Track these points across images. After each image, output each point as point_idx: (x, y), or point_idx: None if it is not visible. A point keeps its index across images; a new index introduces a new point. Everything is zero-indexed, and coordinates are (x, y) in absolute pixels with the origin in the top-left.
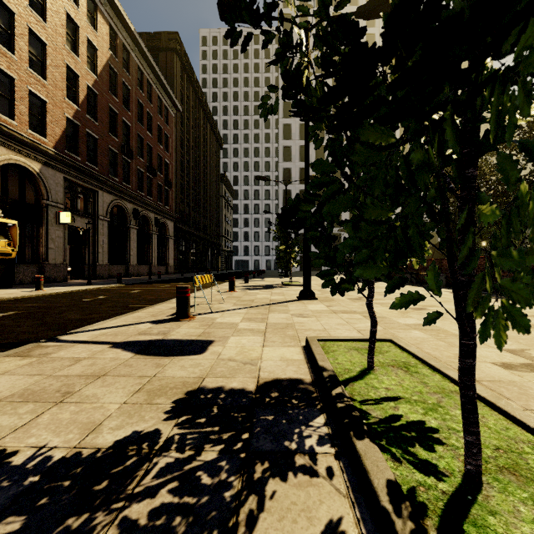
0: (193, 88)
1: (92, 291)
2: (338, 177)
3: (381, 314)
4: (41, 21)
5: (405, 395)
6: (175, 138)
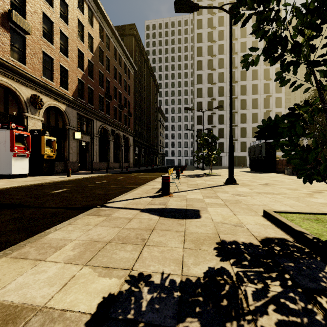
0: (143, 57)
1: (96, 177)
2: (232, 106)
3: (293, 195)
4: (66, 25)
5: None
6: (133, 87)
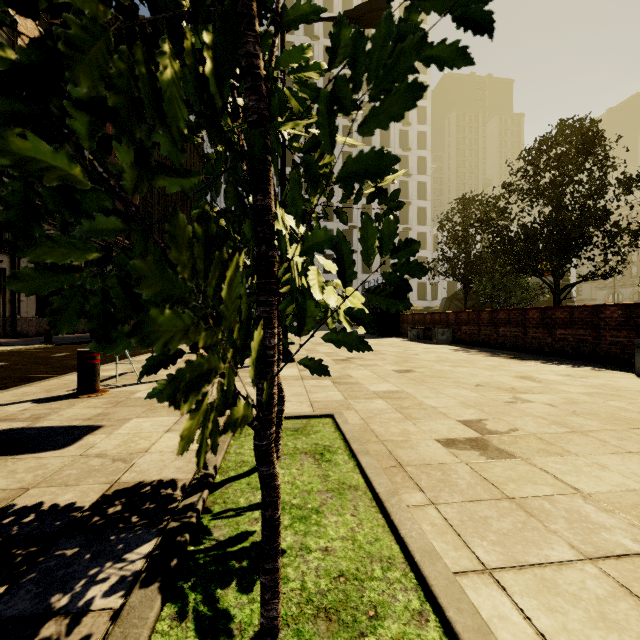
0: None
1: None
2: (349, 215)
3: (357, 379)
4: None
5: (285, 498)
6: None
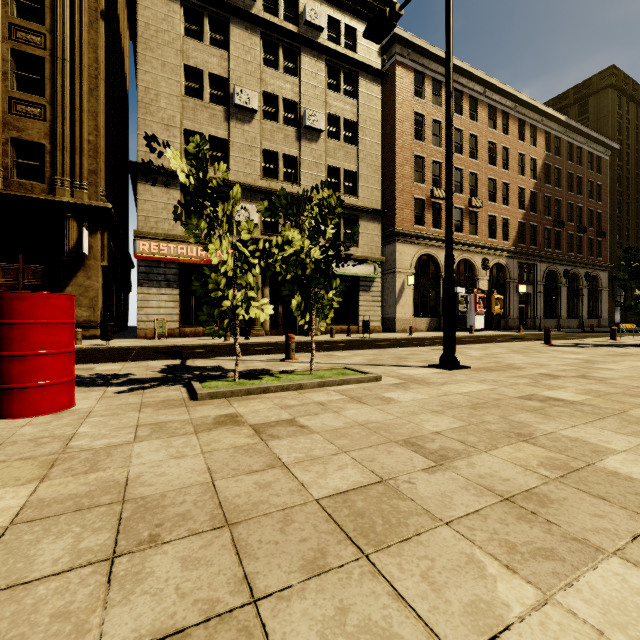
0: (638, 103)
1: None
2: None
3: None
4: (506, 172)
5: None
6: (609, 180)
